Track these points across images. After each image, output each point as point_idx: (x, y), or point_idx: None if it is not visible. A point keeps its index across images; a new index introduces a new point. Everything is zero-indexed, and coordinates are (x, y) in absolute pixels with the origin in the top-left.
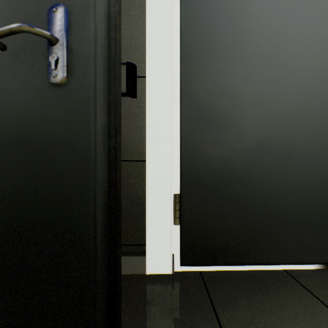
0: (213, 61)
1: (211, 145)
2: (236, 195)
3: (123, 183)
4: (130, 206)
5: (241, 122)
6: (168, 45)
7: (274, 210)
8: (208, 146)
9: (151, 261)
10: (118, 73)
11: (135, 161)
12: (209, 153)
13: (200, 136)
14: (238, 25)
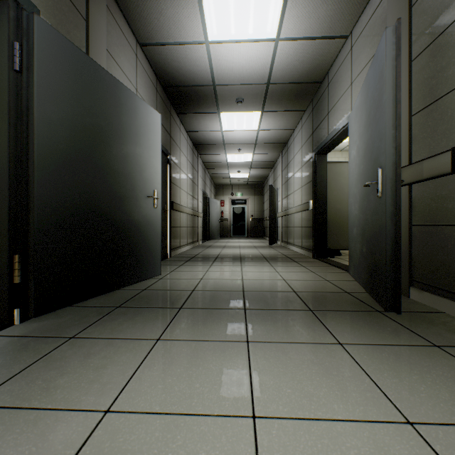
0: None
1: None
2: None
3: (454, 244)
4: None
5: None
6: None
7: None
8: None
9: None
10: (397, 187)
11: None
12: None
13: None
14: None
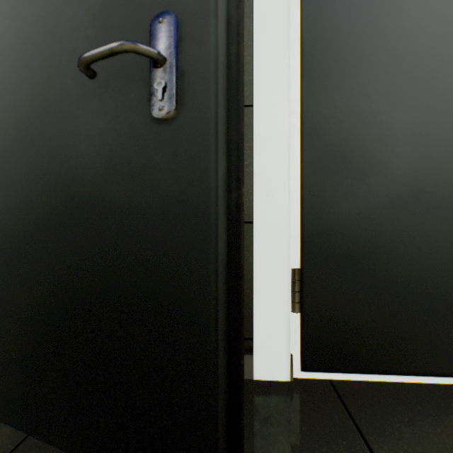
0: (350, 78)
1: (346, 199)
2: (384, 272)
3: None
4: None
5: (391, 165)
6: (285, 60)
7: (444, 295)
8: (342, 201)
9: (261, 362)
10: (241, 100)
11: None
12: (343, 211)
13: (330, 186)
14: (387, 24)
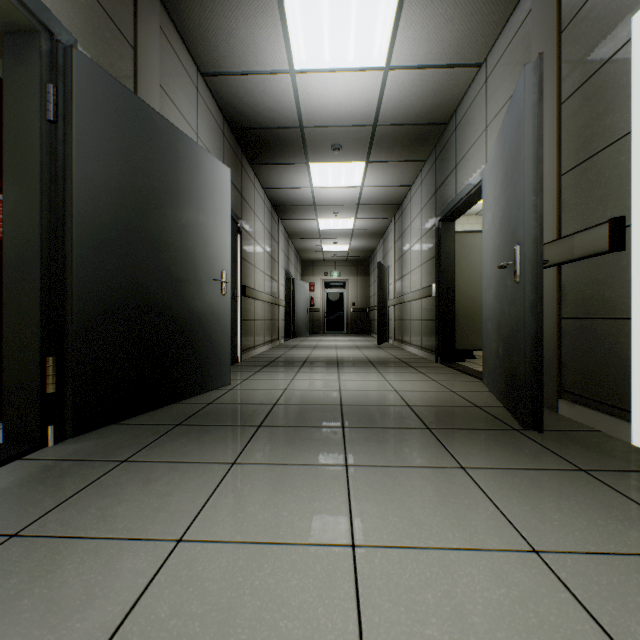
0: None
1: None
2: None
3: (612, 342)
4: (619, 367)
5: None
6: None
7: None
8: None
9: (636, 432)
10: (538, 270)
11: (623, 319)
12: None
13: None
14: None
